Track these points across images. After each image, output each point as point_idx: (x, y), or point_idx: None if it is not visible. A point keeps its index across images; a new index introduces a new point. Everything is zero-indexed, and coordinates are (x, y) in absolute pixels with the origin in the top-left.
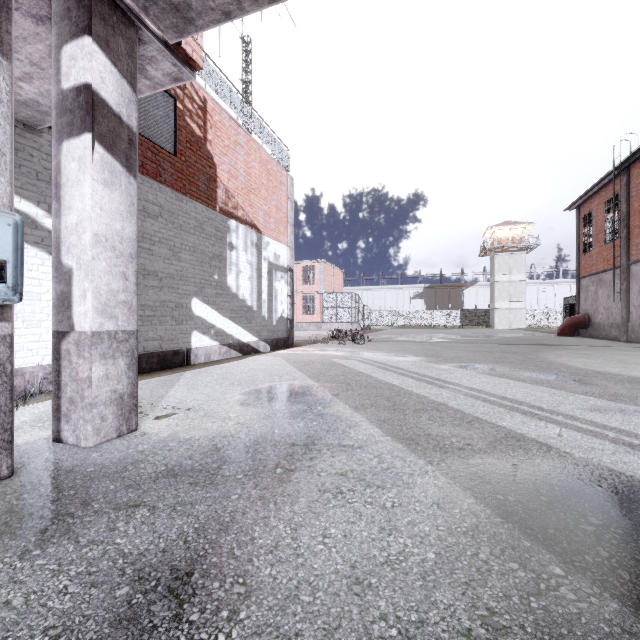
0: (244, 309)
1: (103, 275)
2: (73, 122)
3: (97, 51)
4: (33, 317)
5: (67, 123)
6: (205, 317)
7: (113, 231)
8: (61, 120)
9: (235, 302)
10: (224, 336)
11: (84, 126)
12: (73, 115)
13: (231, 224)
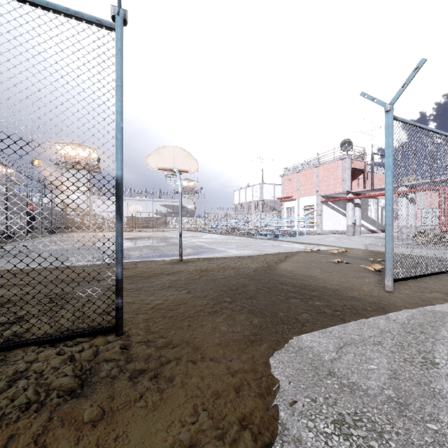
0: (372, 221)
1: (358, 220)
2: (356, 206)
3: (358, 199)
4: (339, 223)
5: (355, 206)
6: (362, 223)
7: (359, 215)
8: (354, 205)
9: (370, 219)
10: (367, 228)
11: (357, 206)
12: (356, 205)
13: (369, 200)
